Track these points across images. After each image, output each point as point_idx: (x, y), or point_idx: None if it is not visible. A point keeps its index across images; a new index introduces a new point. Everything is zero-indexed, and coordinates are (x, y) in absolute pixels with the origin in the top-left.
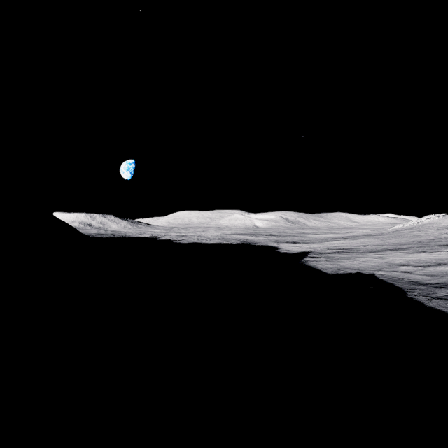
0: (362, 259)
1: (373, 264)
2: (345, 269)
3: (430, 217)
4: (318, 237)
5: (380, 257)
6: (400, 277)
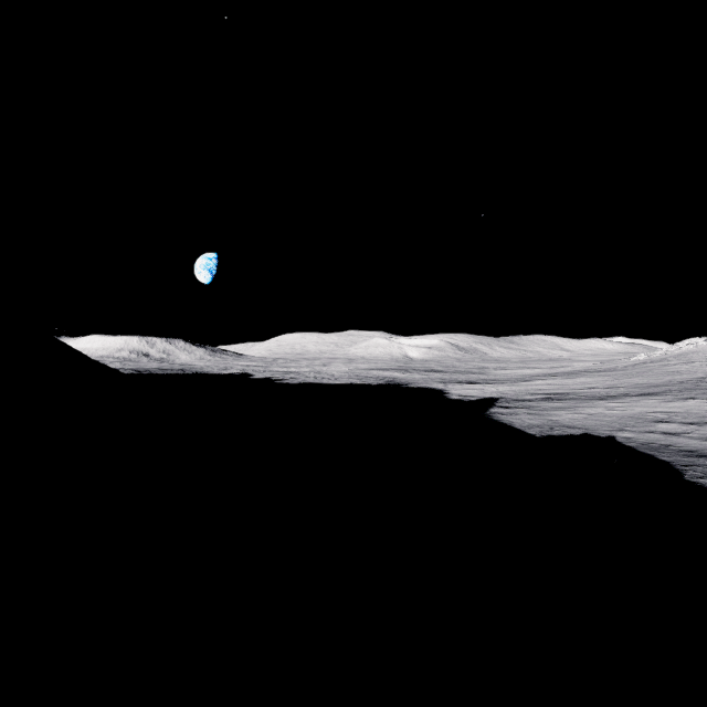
0: (588, 410)
1: (608, 419)
2: (562, 428)
3: (693, 342)
4: (509, 374)
5: (618, 407)
6: (660, 443)
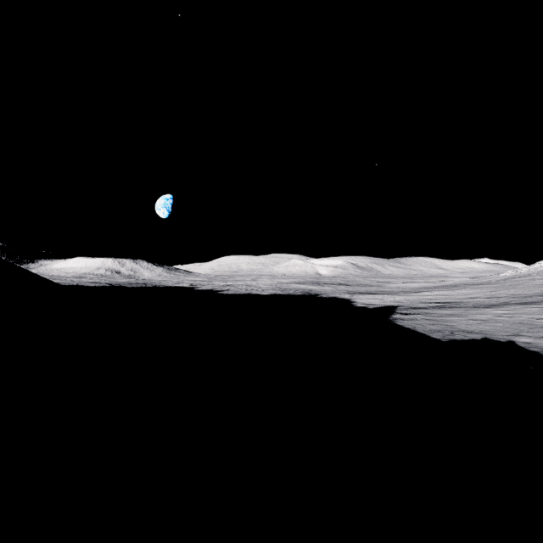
0: (479, 317)
1: (501, 325)
2: (462, 333)
3: None
4: (401, 287)
5: (505, 314)
6: None
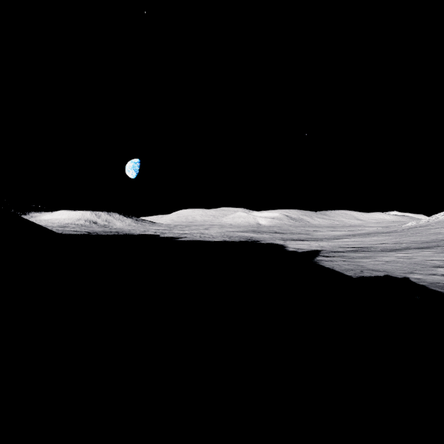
0: (384, 259)
1: (400, 265)
2: (369, 271)
3: None
4: (325, 235)
5: (405, 256)
6: (443, 282)
